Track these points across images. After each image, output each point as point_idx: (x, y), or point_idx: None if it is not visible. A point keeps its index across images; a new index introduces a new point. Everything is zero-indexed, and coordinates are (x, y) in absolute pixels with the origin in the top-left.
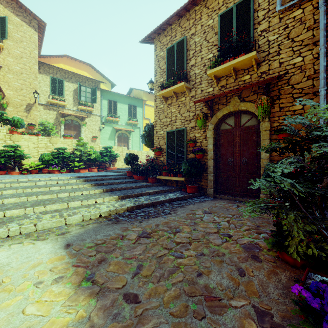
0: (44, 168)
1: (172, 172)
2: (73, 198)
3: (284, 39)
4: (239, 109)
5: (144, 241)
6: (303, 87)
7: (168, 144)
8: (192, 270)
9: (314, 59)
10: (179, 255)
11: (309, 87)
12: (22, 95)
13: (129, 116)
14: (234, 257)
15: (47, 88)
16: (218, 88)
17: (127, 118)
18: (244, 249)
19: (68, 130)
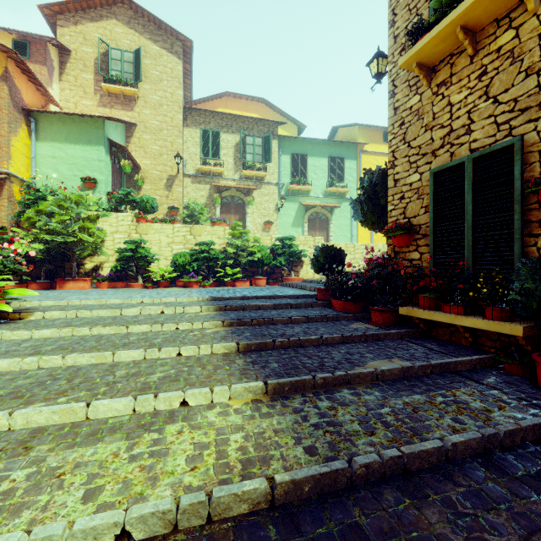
0: (179, 279)
1: (459, 300)
2: (136, 373)
3: None
4: None
5: None
6: None
7: (437, 208)
8: None
9: None
10: None
11: None
12: (162, 163)
13: (330, 178)
14: None
15: (196, 149)
16: None
17: (326, 183)
18: None
19: (227, 214)
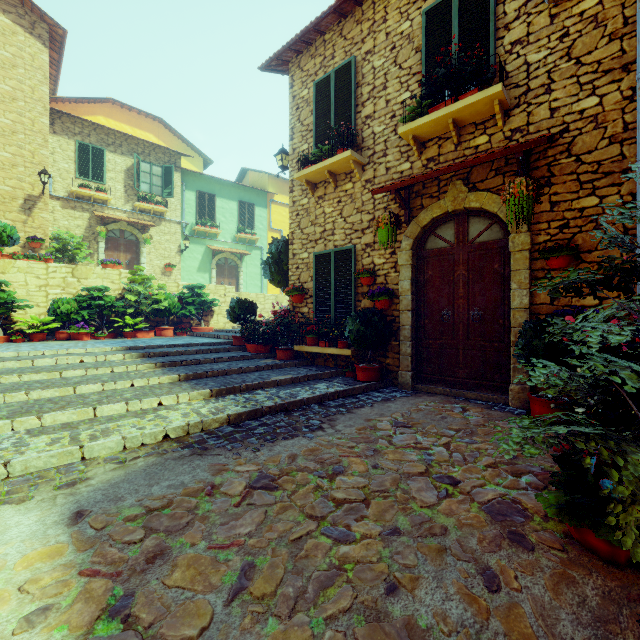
0: (61, 330)
1: (327, 339)
2: (109, 396)
3: (560, 60)
4: (464, 207)
5: (261, 499)
6: (600, 159)
7: (317, 279)
8: (375, 576)
9: (624, 100)
10: (341, 536)
11: (613, 160)
12: (16, 177)
13: (240, 224)
14: (471, 538)
15: (69, 165)
16: (422, 164)
17: (236, 228)
18: (490, 517)
19: (115, 251)
